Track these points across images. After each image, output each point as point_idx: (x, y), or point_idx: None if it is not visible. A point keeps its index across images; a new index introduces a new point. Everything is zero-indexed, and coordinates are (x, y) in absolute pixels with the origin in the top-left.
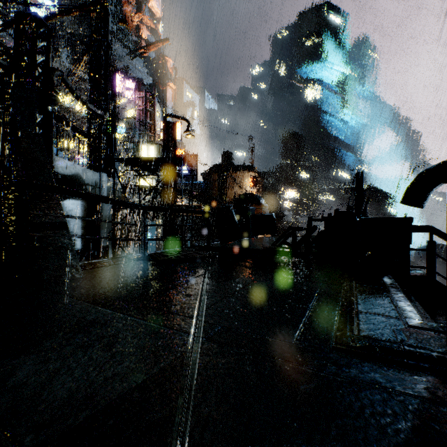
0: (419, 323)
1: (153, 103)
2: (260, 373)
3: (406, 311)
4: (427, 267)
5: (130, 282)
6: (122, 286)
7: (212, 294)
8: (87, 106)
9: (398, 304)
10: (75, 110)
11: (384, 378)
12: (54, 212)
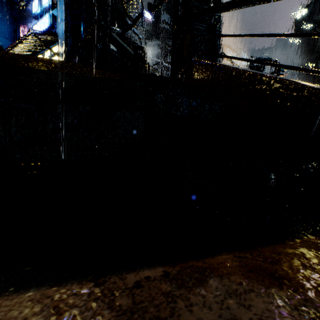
0: None
1: None
2: None
3: None
4: None
5: None
6: None
7: None
8: None
9: None
10: None
11: None
12: None
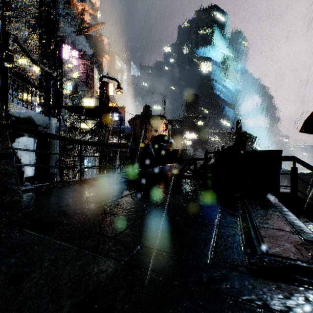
0: (312, 236)
1: (92, 68)
2: (181, 310)
3: (297, 225)
4: (292, 186)
5: (63, 203)
6: (55, 207)
7: (133, 212)
8: (38, 65)
9: (287, 218)
10: (31, 70)
11: (309, 307)
12: (1, 145)
